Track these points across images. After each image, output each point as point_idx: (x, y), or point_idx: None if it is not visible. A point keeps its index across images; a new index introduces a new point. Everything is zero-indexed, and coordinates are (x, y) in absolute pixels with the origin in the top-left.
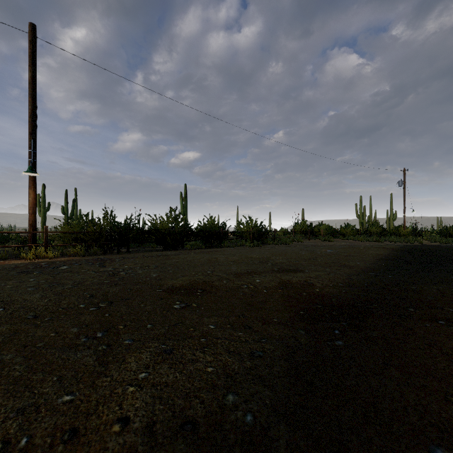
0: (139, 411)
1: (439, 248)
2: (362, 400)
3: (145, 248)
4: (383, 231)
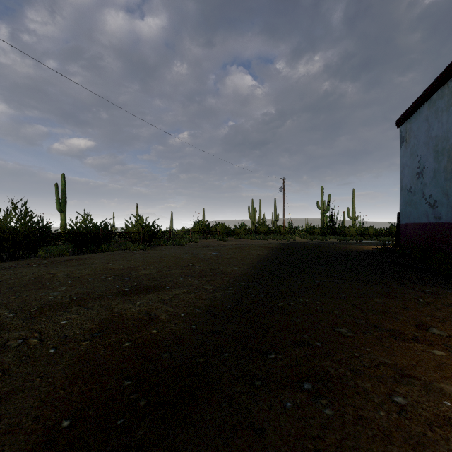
0: None
1: (306, 245)
2: None
3: None
4: (269, 230)
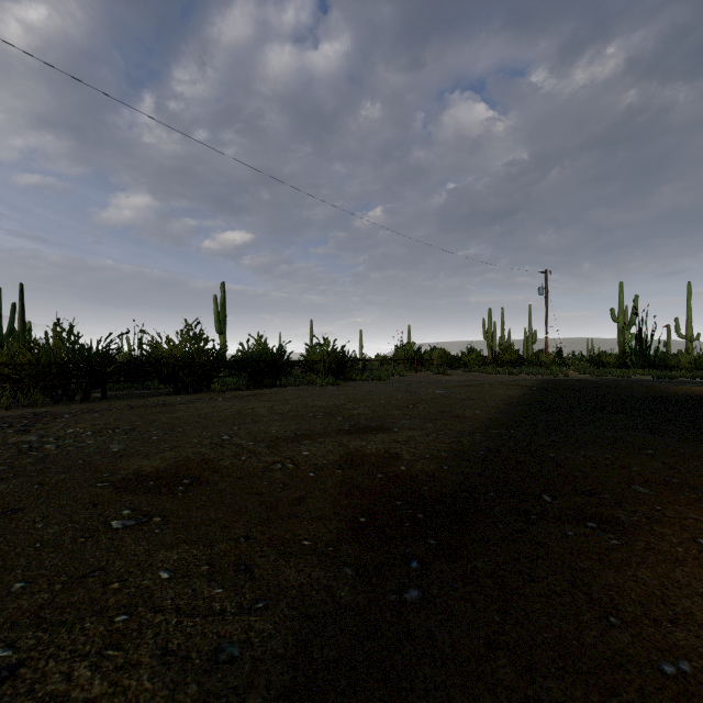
0: None
1: (589, 384)
2: None
3: (144, 389)
4: (520, 358)
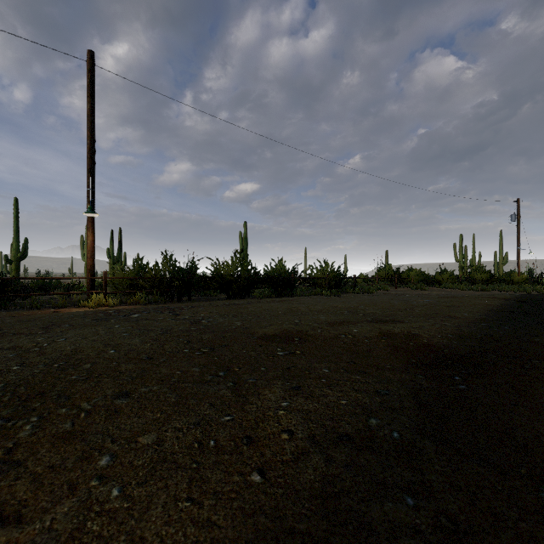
0: (297, 427)
1: None
2: (495, 430)
3: (204, 296)
4: (491, 277)
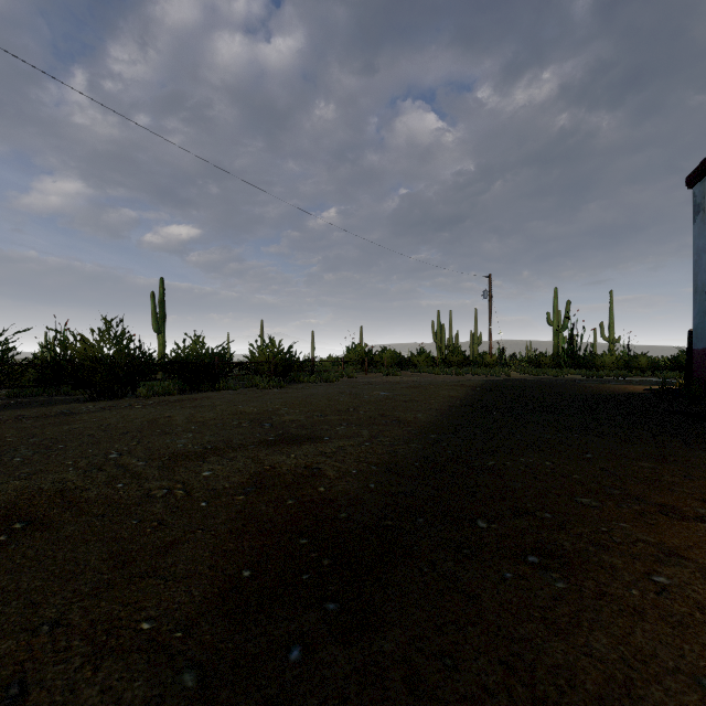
0: None
1: (528, 383)
2: None
3: (58, 395)
4: (466, 359)
